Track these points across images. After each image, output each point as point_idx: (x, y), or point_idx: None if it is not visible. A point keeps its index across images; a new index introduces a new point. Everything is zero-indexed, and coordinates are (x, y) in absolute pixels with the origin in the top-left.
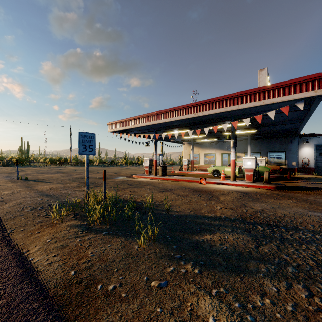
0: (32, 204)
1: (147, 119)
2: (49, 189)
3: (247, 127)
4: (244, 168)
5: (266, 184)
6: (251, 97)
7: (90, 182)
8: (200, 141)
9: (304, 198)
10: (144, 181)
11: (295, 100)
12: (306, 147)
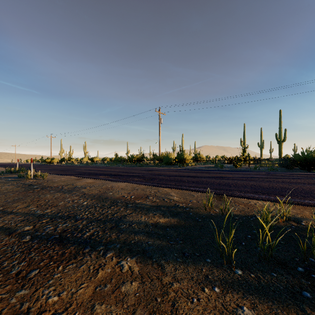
0: None
1: None
2: None
3: None
4: None
5: None
6: None
7: None
8: None
9: None
10: None
11: None
12: None
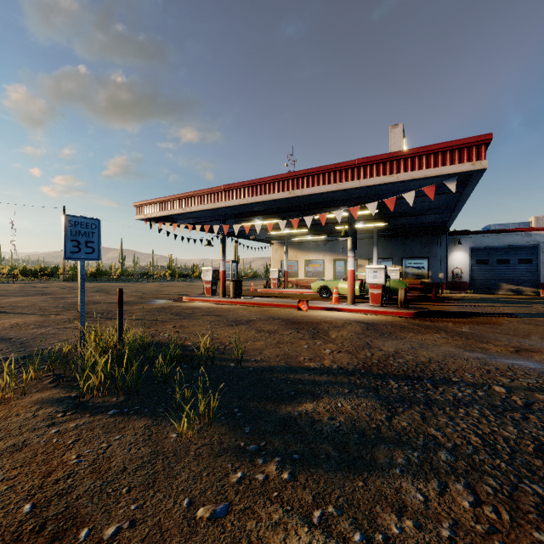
0: None
1: (208, 199)
2: (9, 327)
3: (372, 217)
4: (369, 284)
5: (402, 309)
6: (379, 169)
7: (98, 311)
8: (300, 238)
9: (457, 330)
10: (202, 307)
11: (444, 176)
12: (457, 250)
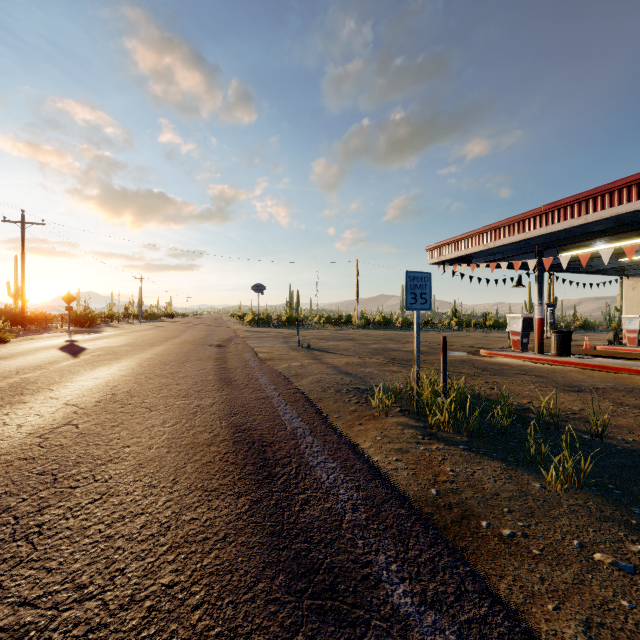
0: (334, 383)
1: (519, 228)
2: (345, 364)
3: None
4: None
5: None
6: None
7: (400, 358)
8: None
9: None
10: (512, 364)
11: None
12: None
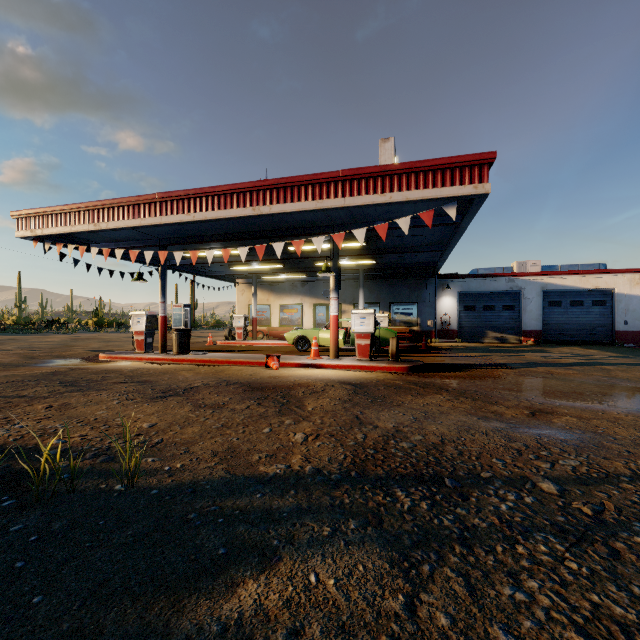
0: None
1: (135, 212)
2: None
3: (359, 253)
4: (355, 333)
5: (394, 363)
6: (368, 185)
7: None
8: (273, 277)
9: (459, 388)
10: (125, 369)
11: (443, 200)
12: (446, 295)
